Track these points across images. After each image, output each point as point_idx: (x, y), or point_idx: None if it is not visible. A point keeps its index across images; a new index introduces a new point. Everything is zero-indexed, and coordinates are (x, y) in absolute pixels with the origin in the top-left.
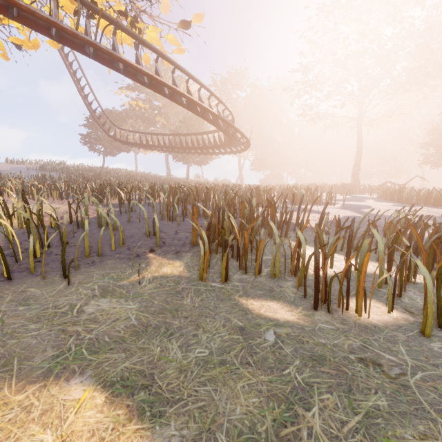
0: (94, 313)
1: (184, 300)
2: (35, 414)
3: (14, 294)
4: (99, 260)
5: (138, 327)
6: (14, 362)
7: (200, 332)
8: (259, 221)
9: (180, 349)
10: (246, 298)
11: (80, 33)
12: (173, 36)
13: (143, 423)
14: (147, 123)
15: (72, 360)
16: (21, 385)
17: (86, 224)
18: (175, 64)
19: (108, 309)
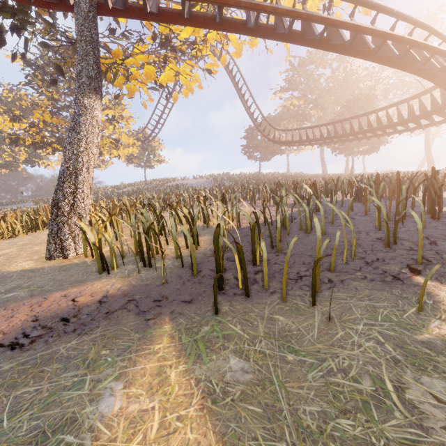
0: None
1: None
2: None
3: (263, 321)
4: (335, 277)
5: None
6: None
7: None
8: None
9: None
10: None
11: (279, 6)
12: None
13: None
14: (301, 120)
15: None
16: None
17: (316, 225)
18: (379, 7)
19: None
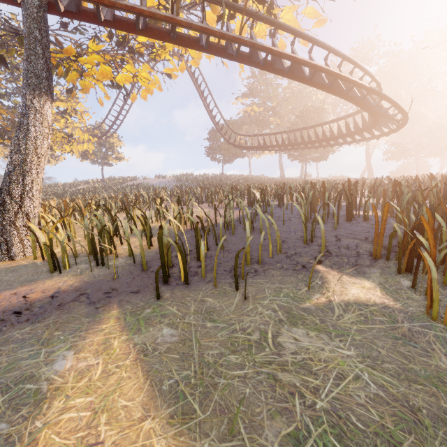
0: (297, 352)
1: (433, 357)
2: None
3: (195, 303)
4: (260, 268)
5: (394, 405)
6: (241, 429)
7: None
8: None
9: None
10: None
11: (227, 32)
12: (311, 9)
13: None
14: (261, 126)
15: None
16: None
17: (247, 227)
18: (314, 40)
19: (312, 348)
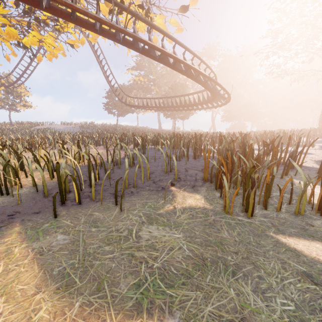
0: (149, 239)
1: (221, 232)
2: None
3: (85, 216)
4: (135, 190)
5: (195, 259)
6: (105, 286)
7: (263, 274)
8: (267, 160)
9: (256, 295)
10: (282, 235)
11: (115, 24)
12: (174, 20)
13: None
14: (145, 91)
15: (153, 293)
16: (120, 319)
17: (126, 163)
18: (176, 40)
19: (159, 236)
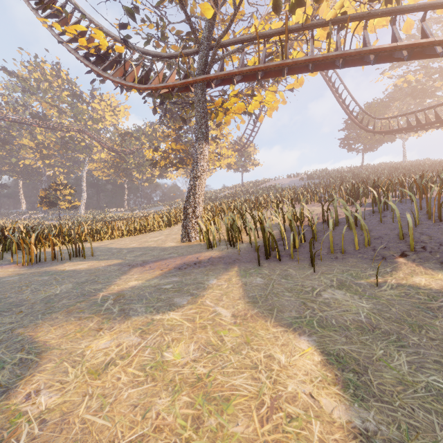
0: (328, 299)
1: (435, 319)
2: (279, 342)
3: (280, 270)
4: (341, 256)
5: (365, 324)
6: (275, 310)
7: None
8: None
9: (408, 364)
10: None
11: (330, 53)
12: None
13: (345, 393)
14: (420, 97)
15: (305, 324)
16: (275, 324)
17: (330, 223)
18: None
19: (340, 299)
